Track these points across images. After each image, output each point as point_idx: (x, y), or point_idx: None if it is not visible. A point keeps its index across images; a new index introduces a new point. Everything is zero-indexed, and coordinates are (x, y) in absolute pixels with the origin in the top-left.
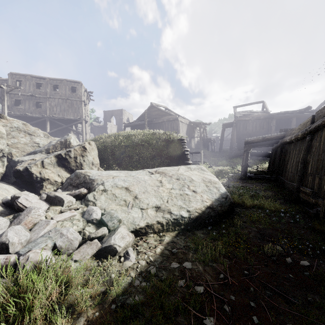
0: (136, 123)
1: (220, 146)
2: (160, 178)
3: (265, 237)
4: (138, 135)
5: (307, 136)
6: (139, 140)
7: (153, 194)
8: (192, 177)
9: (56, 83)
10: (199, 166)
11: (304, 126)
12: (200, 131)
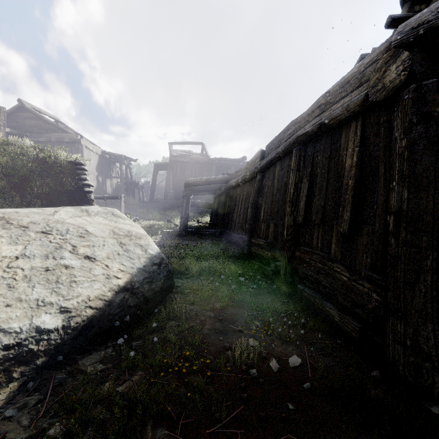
0: None
1: (152, 194)
2: None
3: (229, 325)
4: None
5: (258, 175)
6: None
7: None
8: (87, 227)
9: None
10: (108, 209)
11: (252, 165)
12: (121, 169)
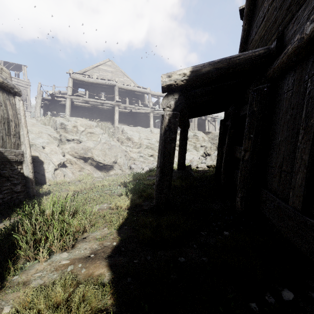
0: None
1: None
2: None
3: None
4: None
5: None
6: None
7: None
8: None
9: None
10: None
11: None
12: None
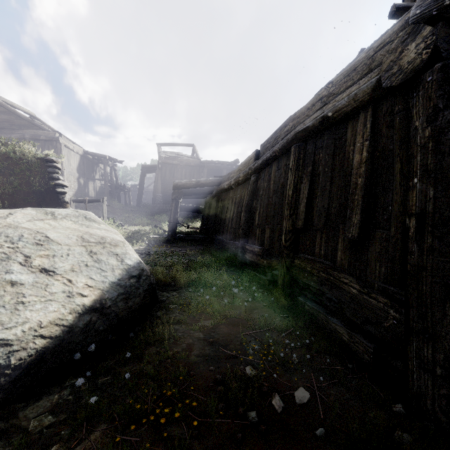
0: None
1: (139, 198)
2: None
3: (221, 349)
4: None
5: (252, 176)
6: None
7: None
8: (48, 233)
9: None
10: (80, 212)
11: (246, 165)
12: (105, 170)
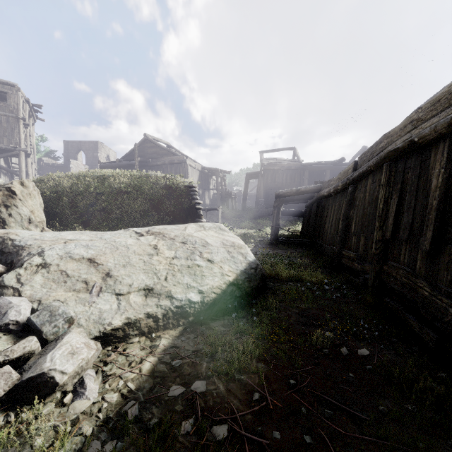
0: (121, 163)
1: (243, 203)
2: (155, 242)
3: (310, 320)
4: (121, 178)
5: (349, 186)
6: (123, 185)
7: (140, 268)
8: (206, 239)
9: None
10: (217, 224)
11: (345, 175)
12: (217, 181)
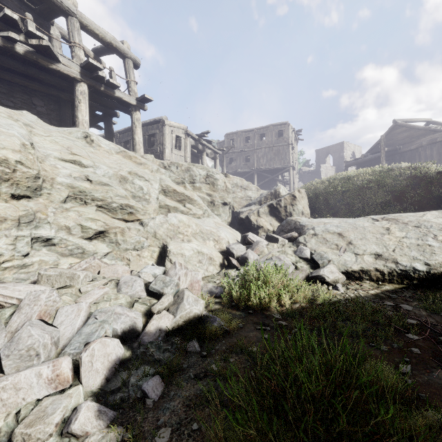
0: (366, 158)
1: None
2: (388, 225)
3: None
4: (363, 175)
5: None
6: (364, 182)
7: (373, 242)
8: None
9: (263, 132)
10: None
11: None
12: None
